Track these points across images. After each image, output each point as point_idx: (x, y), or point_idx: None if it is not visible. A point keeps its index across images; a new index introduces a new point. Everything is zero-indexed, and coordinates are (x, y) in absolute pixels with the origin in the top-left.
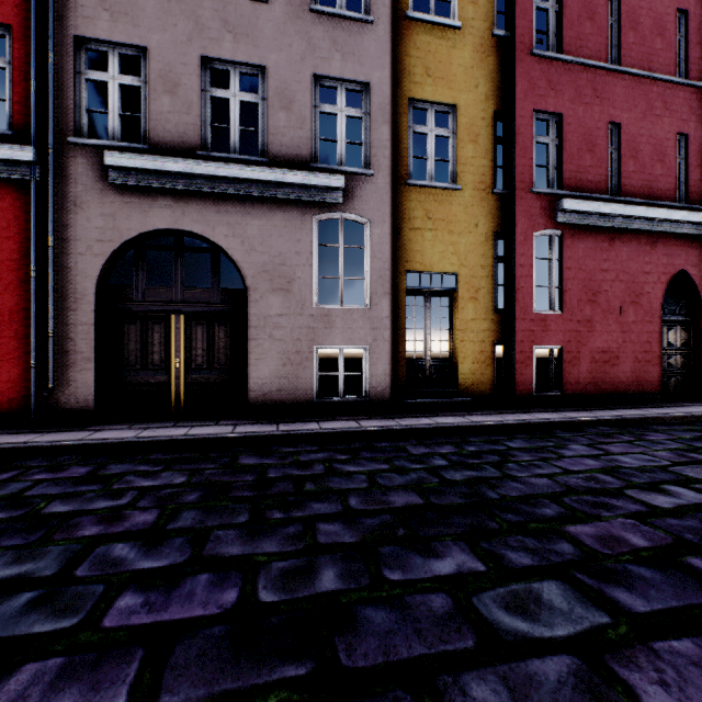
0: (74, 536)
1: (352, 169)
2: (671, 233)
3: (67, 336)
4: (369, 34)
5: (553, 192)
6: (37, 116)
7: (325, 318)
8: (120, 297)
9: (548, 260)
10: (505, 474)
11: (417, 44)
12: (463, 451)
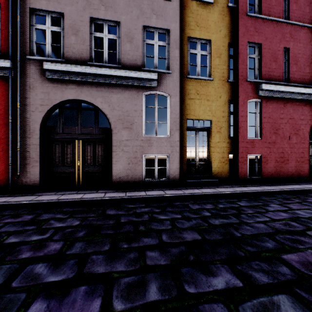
0: (16, 258)
1: (161, 70)
2: None
3: (26, 150)
4: (169, 6)
5: (257, 81)
6: (12, 46)
7: (148, 141)
8: (51, 132)
9: (255, 113)
10: (241, 221)
11: (192, 11)
12: (217, 207)
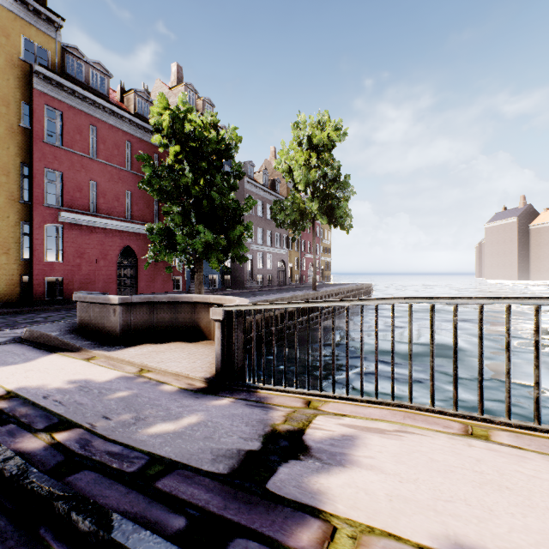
0: None
1: None
2: (123, 230)
3: None
4: None
5: (57, 207)
6: None
7: None
8: None
9: (56, 237)
10: None
11: None
12: None
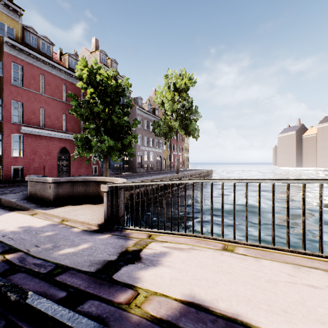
0: None
1: None
2: (61, 138)
3: None
4: None
5: (19, 124)
6: None
7: None
8: None
9: (19, 142)
10: None
11: None
12: None
